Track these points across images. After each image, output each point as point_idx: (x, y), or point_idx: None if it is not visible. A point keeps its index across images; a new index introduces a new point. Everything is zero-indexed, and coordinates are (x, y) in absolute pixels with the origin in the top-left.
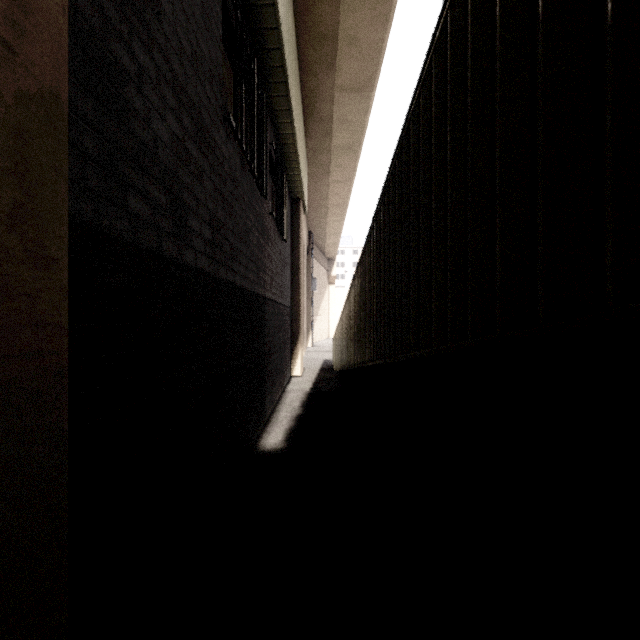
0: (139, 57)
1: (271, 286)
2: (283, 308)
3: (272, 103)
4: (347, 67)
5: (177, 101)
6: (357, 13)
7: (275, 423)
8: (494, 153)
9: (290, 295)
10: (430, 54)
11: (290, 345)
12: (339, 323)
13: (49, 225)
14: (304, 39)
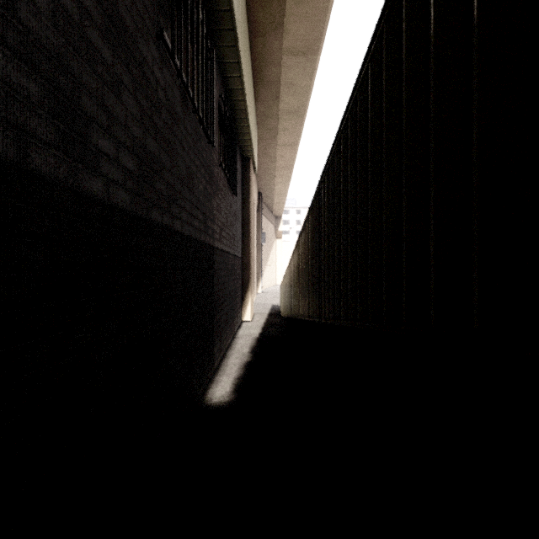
0: None
1: (221, 236)
2: (234, 258)
3: (221, 54)
4: (294, 28)
5: None
6: None
7: (224, 371)
8: None
9: (241, 246)
10: None
11: (241, 292)
12: (286, 272)
13: None
14: None
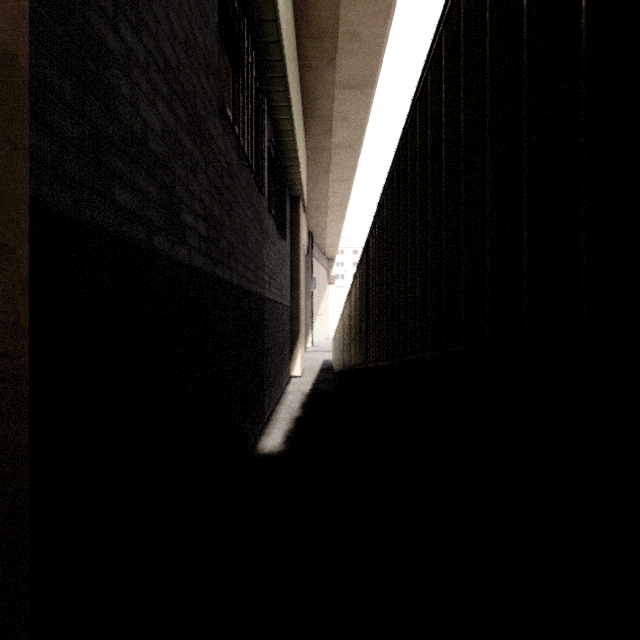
0: (126, 38)
1: (270, 285)
2: (282, 308)
3: (271, 99)
4: (347, 63)
5: (169, 89)
6: (358, 7)
7: (274, 425)
8: (520, 126)
9: (290, 295)
10: (440, 29)
11: (290, 345)
12: (339, 323)
13: (2, 207)
14: (304, 34)
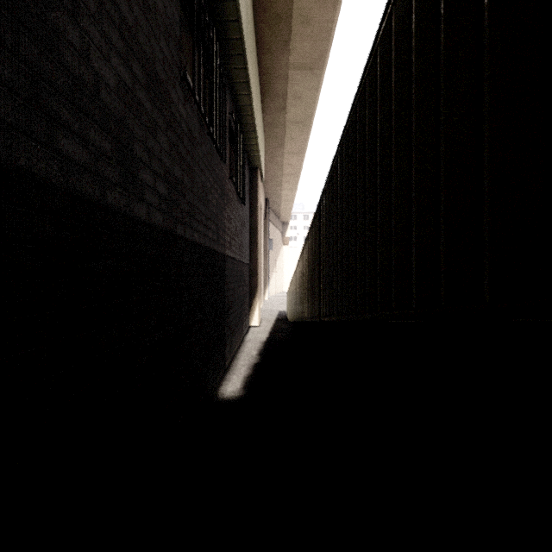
0: None
1: (230, 245)
2: (242, 265)
3: (231, 75)
4: (300, 46)
5: (125, 46)
6: None
7: (234, 371)
8: None
9: (249, 253)
10: None
11: (249, 298)
12: (293, 279)
13: None
14: (261, 19)
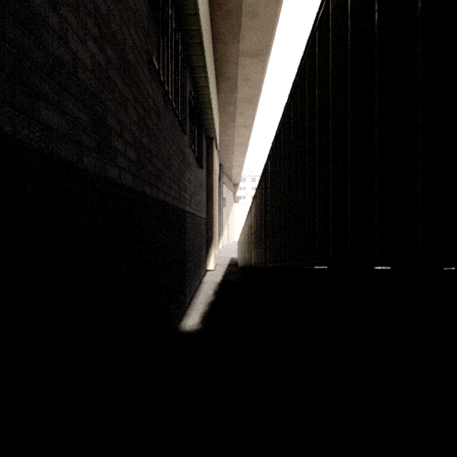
0: None
1: (190, 202)
2: (200, 219)
3: (191, 61)
4: (248, 36)
5: (100, 32)
6: None
7: (193, 308)
8: None
9: (206, 210)
10: None
11: (206, 247)
12: (242, 231)
13: None
14: (216, 14)
